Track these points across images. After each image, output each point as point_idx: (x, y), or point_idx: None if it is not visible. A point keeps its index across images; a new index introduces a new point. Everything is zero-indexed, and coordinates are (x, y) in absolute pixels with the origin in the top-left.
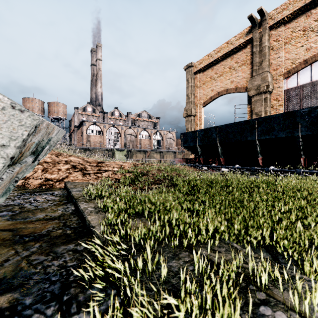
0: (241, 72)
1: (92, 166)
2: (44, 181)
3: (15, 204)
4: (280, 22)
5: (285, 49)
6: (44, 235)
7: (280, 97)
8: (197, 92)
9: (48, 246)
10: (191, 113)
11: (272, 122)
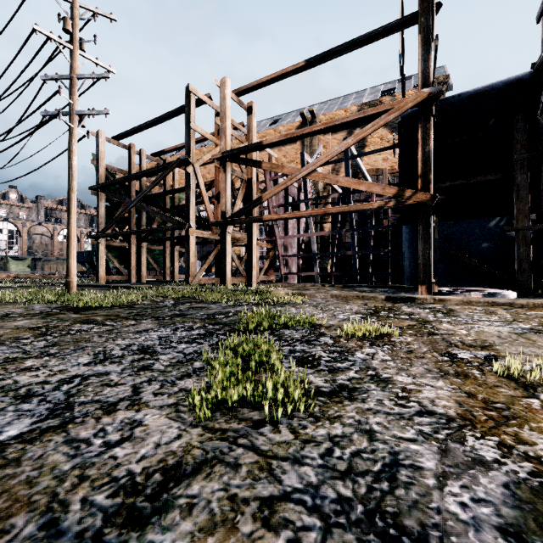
0: None
1: None
2: None
3: None
4: None
5: None
6: None
7: None
8: None
9: None
10: None
11: None
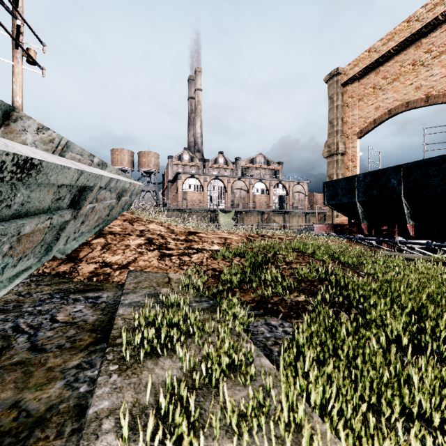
0: (439, 68)
1: (177, 241)
2: (100, 267)
3: (5, 334)
4: None
5: None
6: None
7: None
8: (348, 115)
9: None
10: (337, 149)
11: None
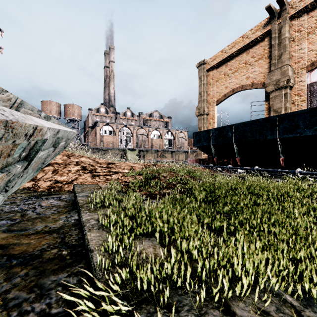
0: (258, 67)
1: (102, 168)
2: (54, 183)
3: (18, 211)
4: (302, 11)
5: (308, 39)
6: (35, 256)
7: (303, 92)
8: (210, 90)
9: (35, 276)
10: (204, 111)
11: (296, 119)
